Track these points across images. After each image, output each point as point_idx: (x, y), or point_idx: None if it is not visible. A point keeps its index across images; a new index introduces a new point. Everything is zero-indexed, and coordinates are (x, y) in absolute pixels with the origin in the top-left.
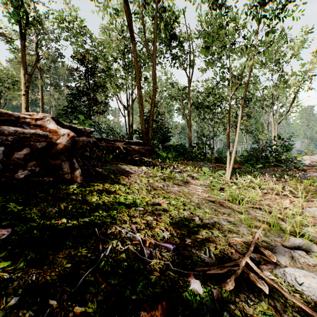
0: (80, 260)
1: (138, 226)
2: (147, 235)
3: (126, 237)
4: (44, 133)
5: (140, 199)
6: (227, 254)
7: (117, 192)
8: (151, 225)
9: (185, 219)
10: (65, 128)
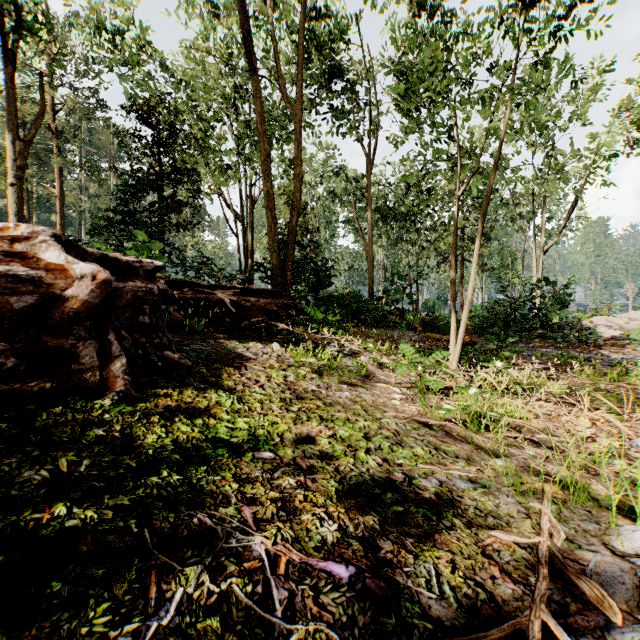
0: None
1: (259, 509)
2: (282, 537)
3: (225, 550)
4: (32, 273)
5: (267, 429)
6: (482, 585)
7: (211, 411)
8: (291, 504)
9: (372, 478)
10: (89, 261)
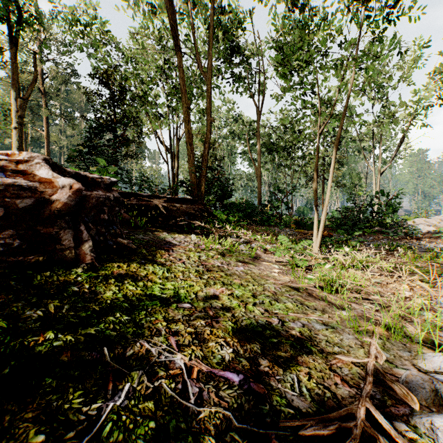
0: (68, 419)
1: (180, 338)
2: (195, 356)
3: (157, 362)
4: (30, 184)
5: (186, 289)
6: (328, 388)
7: (149, 277)
8: (202, 336)
9: (257, 321)
10: (67, 177)
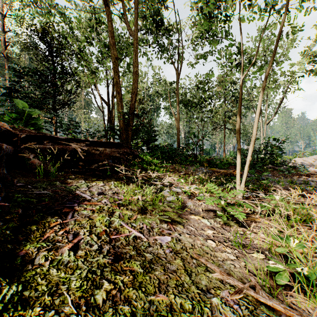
0: None
1: None
2: None
3: None
4: None
5: None
6: None
7: None
8: None
9: None
10: None
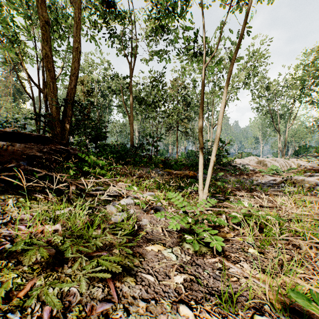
0: None
1: None
2: None
3: None
4: None
5: None
6: None
7: None
8: None
9: None
10: None
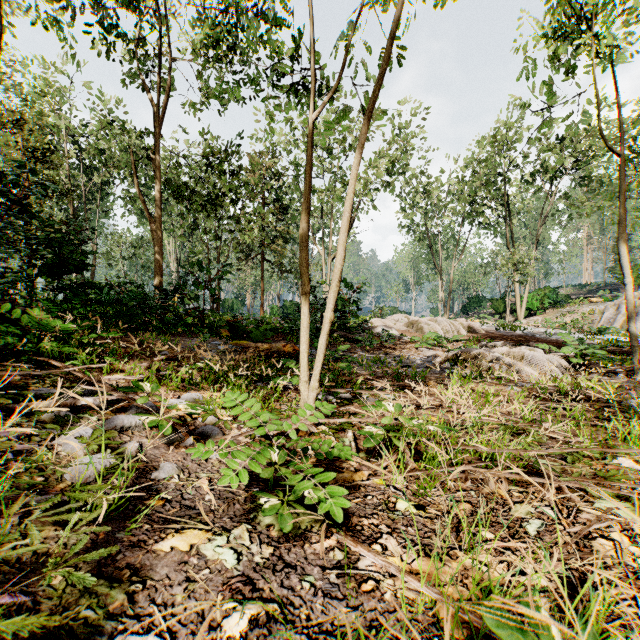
0: None
1: None
2: None
3: None
4: None
5: None
6: None
7: None
8: None
9: None
10: None
